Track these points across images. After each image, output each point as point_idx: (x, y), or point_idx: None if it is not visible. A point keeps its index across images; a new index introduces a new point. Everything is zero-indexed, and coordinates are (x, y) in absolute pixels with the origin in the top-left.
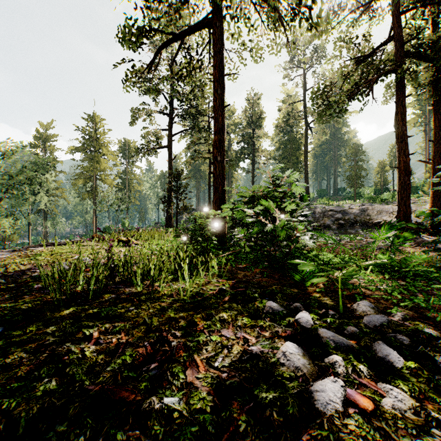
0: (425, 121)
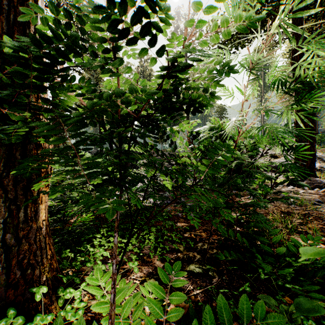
0: (262, 94)
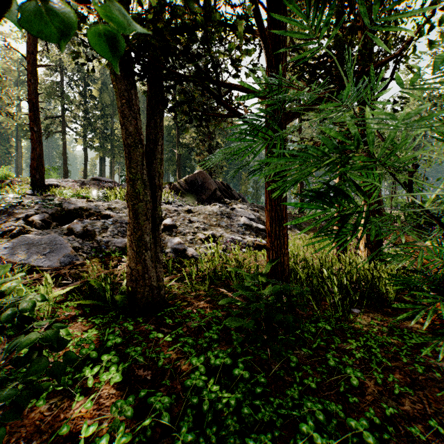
0: None
